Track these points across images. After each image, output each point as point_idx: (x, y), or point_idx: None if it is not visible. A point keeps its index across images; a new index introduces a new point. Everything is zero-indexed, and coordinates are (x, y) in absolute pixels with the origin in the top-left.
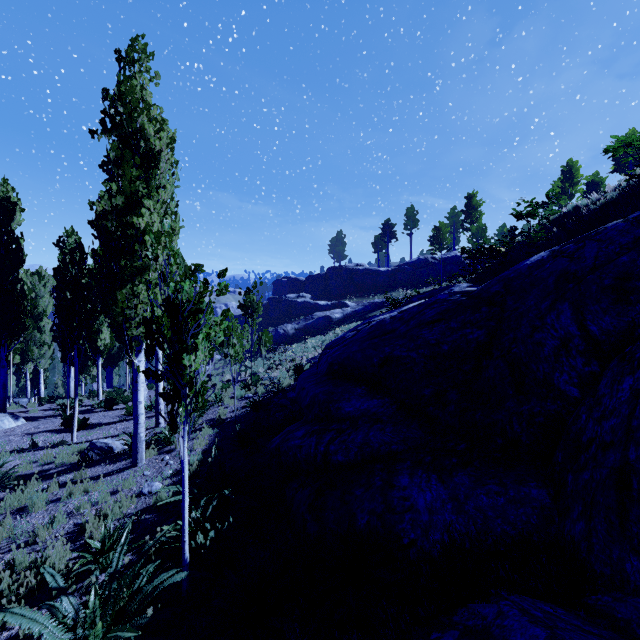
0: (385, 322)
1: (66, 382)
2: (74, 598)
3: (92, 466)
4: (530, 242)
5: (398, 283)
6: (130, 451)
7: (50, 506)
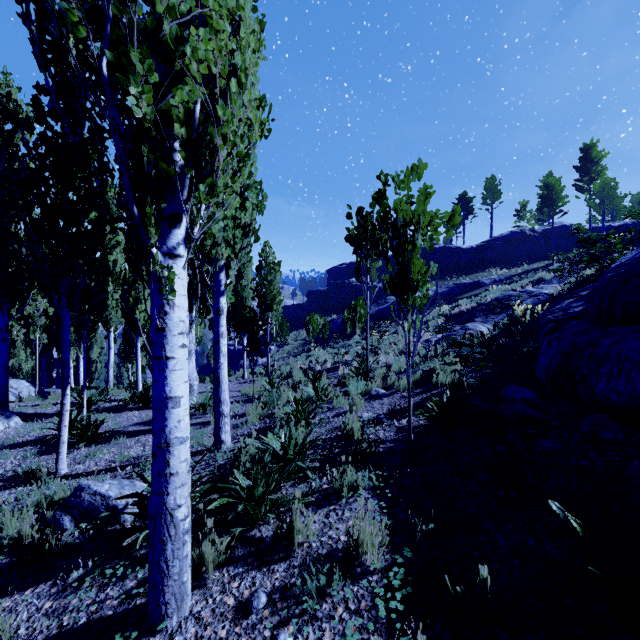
0: None
1: (119, 374)
2: None
3: (50, 575)
4: None
5: (486, 262)
6: None
7: None
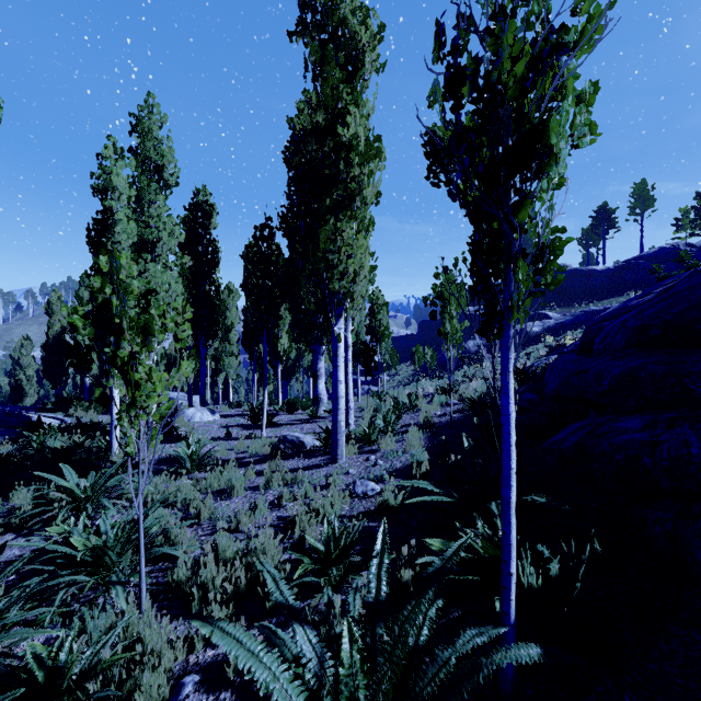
0: None
1: (247, 399)
2: (313, 633)
3: (285, 459)
4: None
5: (626, 285)
6: (324, 448)
7: (248, 493)
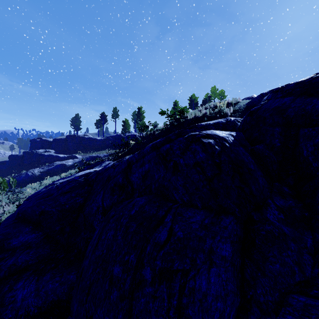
0: (52, 188)
1: None
2: None
3: None
4: (137, 144)
5: (106, 146)
6: None
7: None
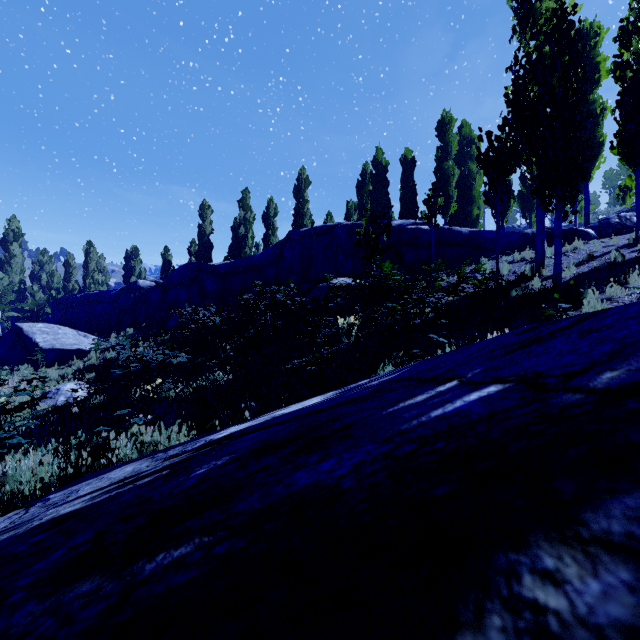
0: None
1: None
2: None
3: None
4: None
5: None
6: None
7: None
